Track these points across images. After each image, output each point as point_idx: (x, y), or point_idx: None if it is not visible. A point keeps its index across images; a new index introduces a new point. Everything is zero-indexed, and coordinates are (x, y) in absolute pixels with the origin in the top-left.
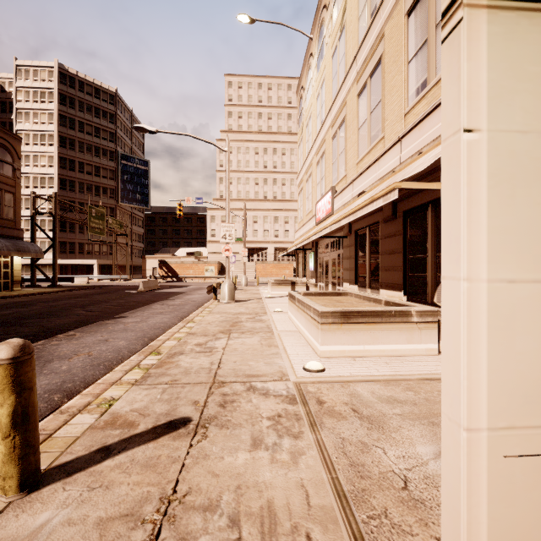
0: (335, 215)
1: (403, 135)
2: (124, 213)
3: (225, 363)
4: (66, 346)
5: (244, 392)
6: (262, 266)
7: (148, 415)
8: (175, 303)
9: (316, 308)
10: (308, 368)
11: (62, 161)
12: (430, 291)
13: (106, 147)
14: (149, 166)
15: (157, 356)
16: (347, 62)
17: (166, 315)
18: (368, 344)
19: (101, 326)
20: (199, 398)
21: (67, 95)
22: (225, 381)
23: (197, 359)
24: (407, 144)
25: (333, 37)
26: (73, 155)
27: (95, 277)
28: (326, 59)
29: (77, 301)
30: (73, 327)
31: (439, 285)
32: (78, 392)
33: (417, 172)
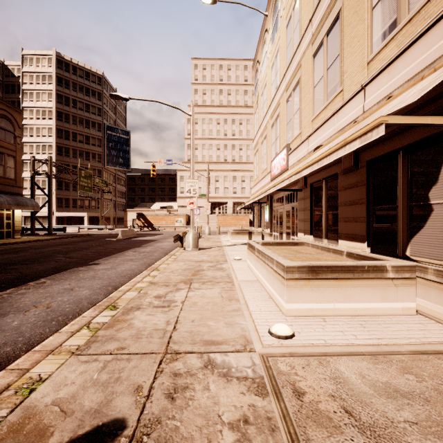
0: (290, 170)
1: (367, 82)
2: (109, 174)
3: (182, 322)
4: (30, 295)
5: (200, 371)
6: (223, 218)
7: (71, 413)
8: (146, 250)
9: (280, 261)
10: (274, 333)
11: (59, 131)
12: (401, 243)
13: (95, 120)
14: (129, 136)
15: (112, 311)
16: (302, 27)
17: (135, 262)
18: (339, 302)
19: (73, 273)
20: (144, 380)
21: (63, 77)
22: (179, 351)
23: (153, 316)
24: (372, 91)
25: (287, 8)
26: (68, 127)
27: (85, 227)
28: (281, 30)
29: (63, 248)
30: (47, 274)
31: (413, 237)
32: (16, 358)
33: (401, 107)
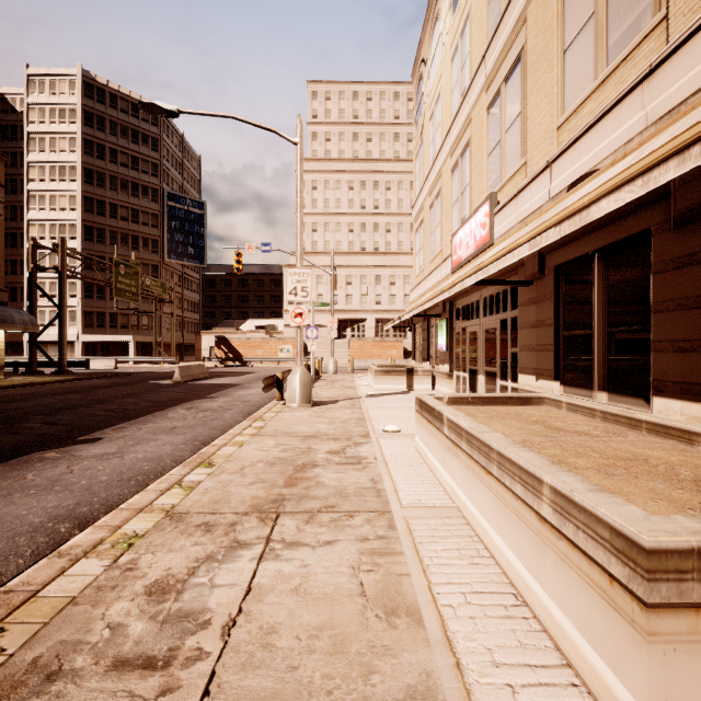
0: (501, 244)
1: None
2: (172, 273)
3: None
4: None
5: None
6: (358, 345)
7: None
8: (212, 406)
9: (596, 509)
10: None
11: (88, 202)
12: None
13: (148, 183)
14: (205, 210)
15: None
16: None
17: (175, 436)
18: None
19: (17, 470)
20: None
21: (94, 112)
22: None
23: None
24: None
25: None
26: (102, 195)
27: (130, 360)
28: None
29: (60, 400)
30: None
31: None
32: None
33: None
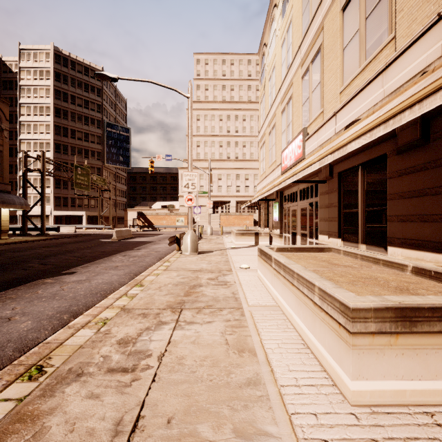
0: (308, 159)
1: None
2: (109, 172)
3: (146, 425)
4: None
5: None
6: (225, 217)
7: None
8: (137, 254)
9: (334, 294)
10: None
11: (57, 128)
12: None
13: (94, 117)
14: (130, 133)
15: (28, 384)
16: None
17: (118, 271)
18: None
19: (31, 289)
20: None
21: (61, 73)
22: None
23: (95, 403)
24: None
25: None
26: (66, 124)
27: (83, 227)
28: None
29: (46, 250)
30: None
31: None
32: None
33: None
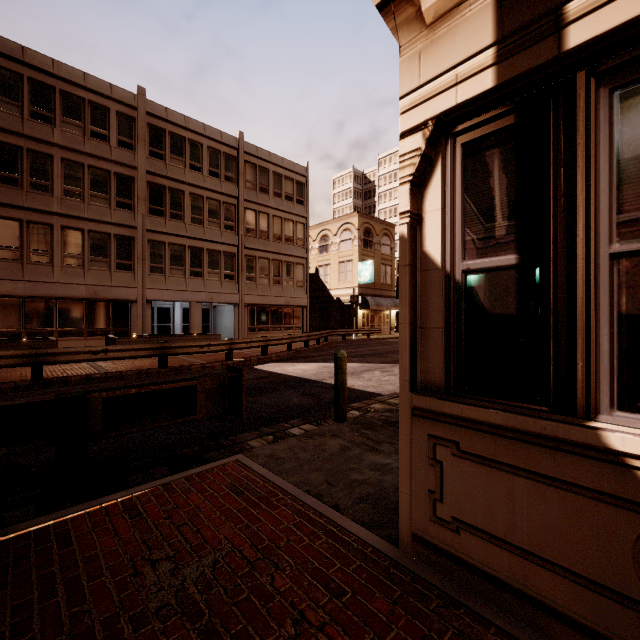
0: None
1: None
2: None
3: None
4: None
5: None
6: None
7: None
8: None
9: None
10: None
11: None
12: None
13: None
14: None
15: None
16: None
17: None
18: None
19: None
20: None
21: None
22: None
23: None
24: None
25: None
26: None
27: None
28: None
29: None
30: None
31: None
32: None
33: None
